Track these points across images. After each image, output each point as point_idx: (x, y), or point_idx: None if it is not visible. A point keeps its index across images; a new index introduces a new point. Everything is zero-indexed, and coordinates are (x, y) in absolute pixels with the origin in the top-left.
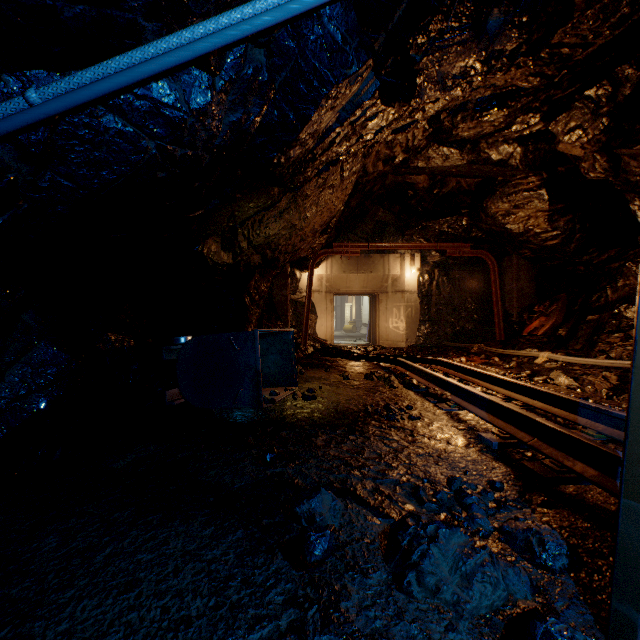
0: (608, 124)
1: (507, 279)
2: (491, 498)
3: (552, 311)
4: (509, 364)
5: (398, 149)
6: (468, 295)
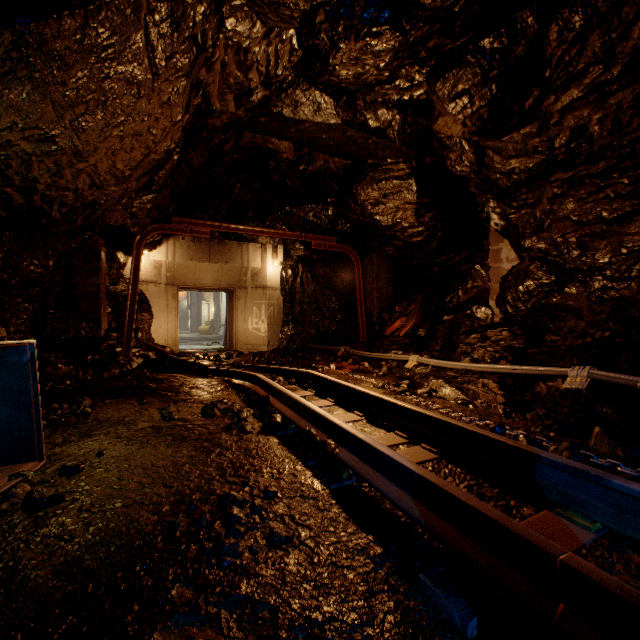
0: (496, 93)
1: (369, 279)
2: None
3: (411, 311)
4: (381, 370)
5: (256, 77)
6: (333, 294)
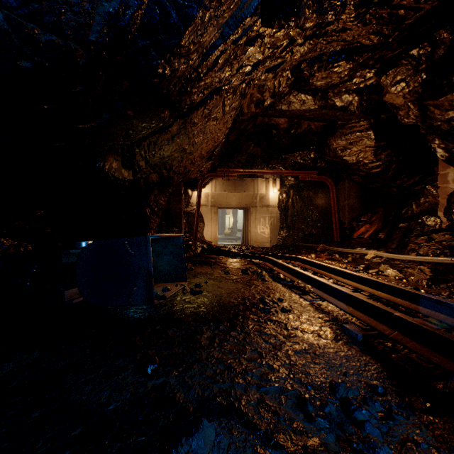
0: (425, 78)
1: (341, 197)
2: (379, 408)
3: (374, 220)
4: (346, 259)
5: (267, 94)
6: (314, 209)
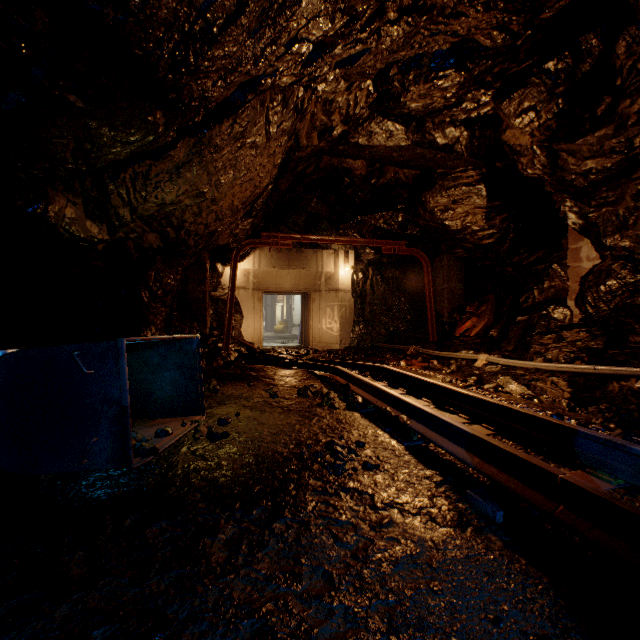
0: (563, 107)
1: (438, 279)
2: None
3: (483, 312)
4: (449, 368)
5: (337, 117)
6: (402, 295)
